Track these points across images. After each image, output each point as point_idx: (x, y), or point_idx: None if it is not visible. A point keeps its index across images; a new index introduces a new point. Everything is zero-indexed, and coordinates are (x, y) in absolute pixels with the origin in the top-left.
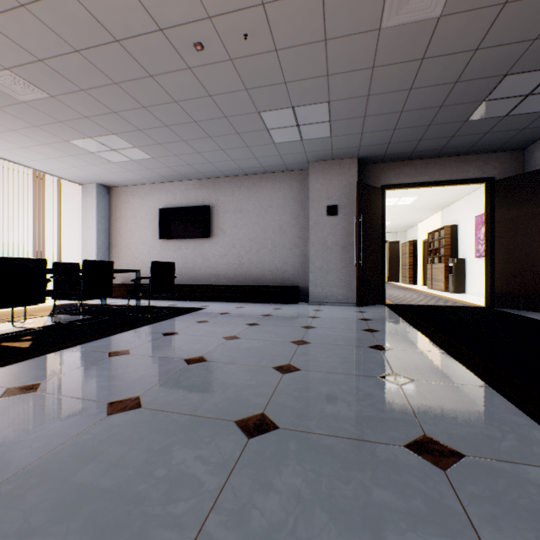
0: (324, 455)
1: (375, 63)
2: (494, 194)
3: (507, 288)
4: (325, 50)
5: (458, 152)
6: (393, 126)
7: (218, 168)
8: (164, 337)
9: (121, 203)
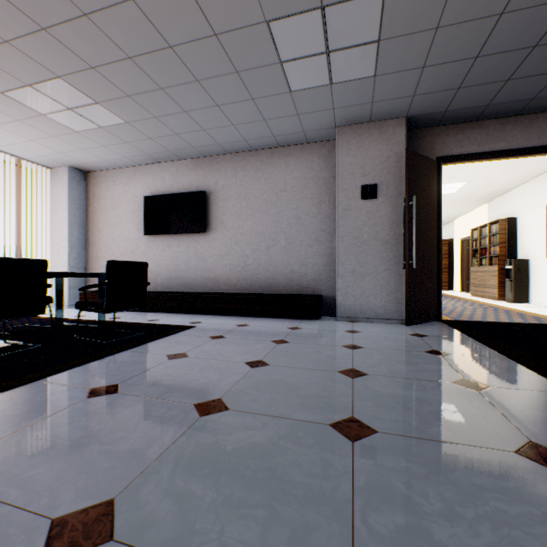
0: None
1: None
2: None
3: None
4: None
5: None
6: (476, 51)
7: (216, 139)
8: (85, 401)
9: (99, 191)
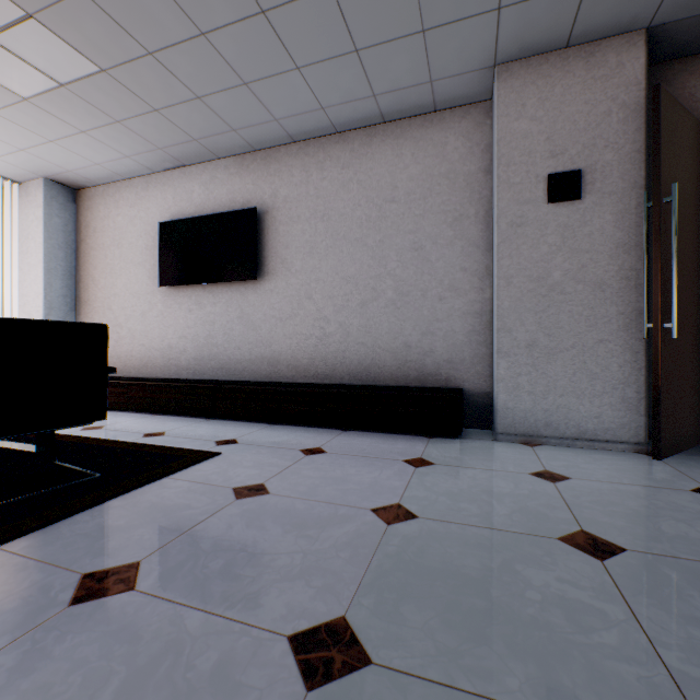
0: None
1: None
2: None
3: None
4: None
5: None
6: None
7: (269, 108)
8: None
9: (95, 219)
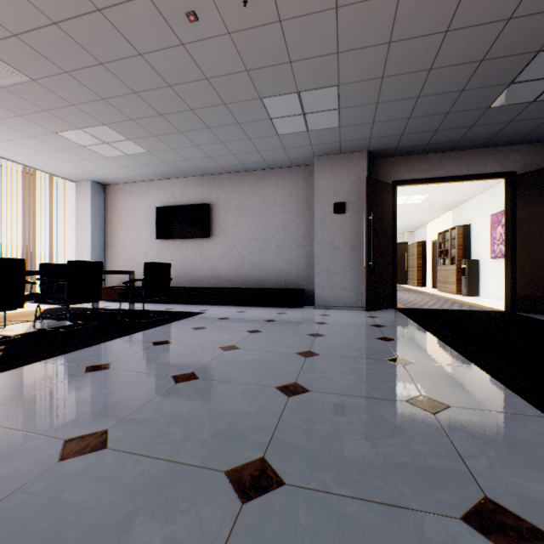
0: (350, 536)
1: (392, 37)
2: (516, 190)
3: (530, 291)
4: (336, 20)
5: (476, 144)
6: (408, 115)
7: (219, 163)
8: (154, 346)
9: (117, 202)
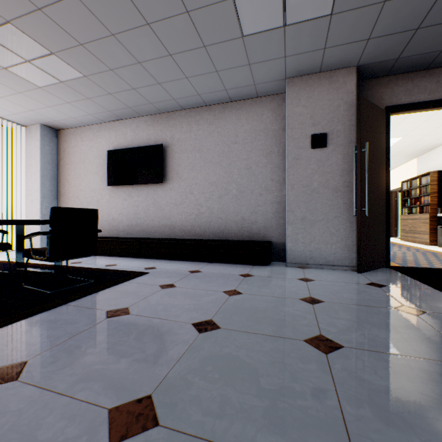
0: None
1: None
2: None
3: None
4: None
5: None
6: None
7: (171, 94)
8: None
9: (69, 147)
